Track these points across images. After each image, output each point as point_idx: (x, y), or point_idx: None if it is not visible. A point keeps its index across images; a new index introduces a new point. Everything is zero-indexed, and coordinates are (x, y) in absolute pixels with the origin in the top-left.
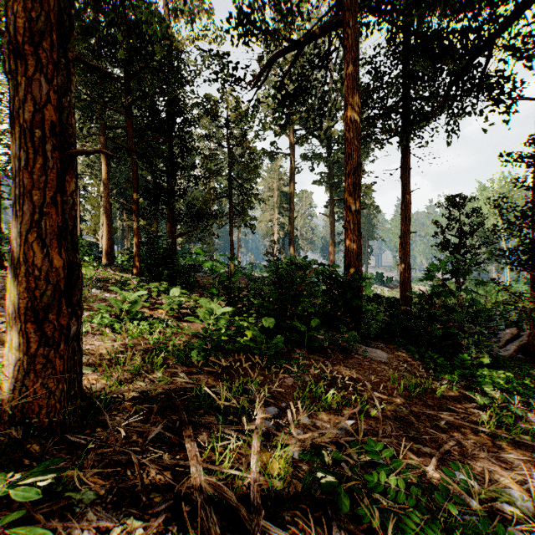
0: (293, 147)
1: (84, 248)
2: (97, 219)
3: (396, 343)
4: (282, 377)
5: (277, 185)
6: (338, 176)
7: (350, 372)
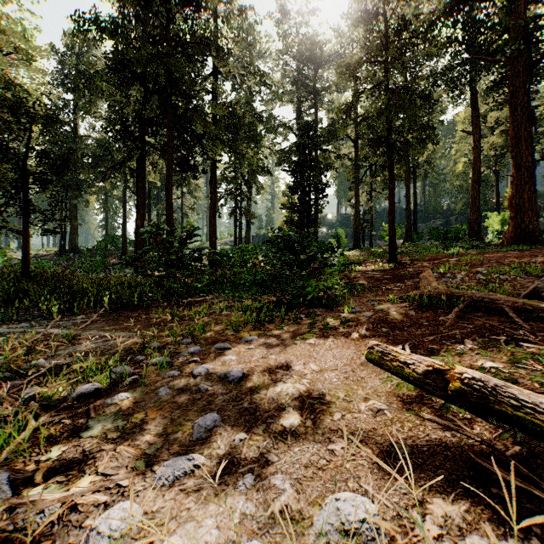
0: None
1: None
2: None
3: None
4: None
5: None
6: None
7: None
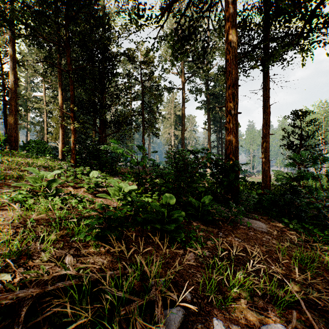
0: (184, 84)
1: (49, 150)
2: (57, 131)
3: (268, 215)
4: (183, 252)
5: (174, 110)
6: (213, 103)
7: (242, 243)
